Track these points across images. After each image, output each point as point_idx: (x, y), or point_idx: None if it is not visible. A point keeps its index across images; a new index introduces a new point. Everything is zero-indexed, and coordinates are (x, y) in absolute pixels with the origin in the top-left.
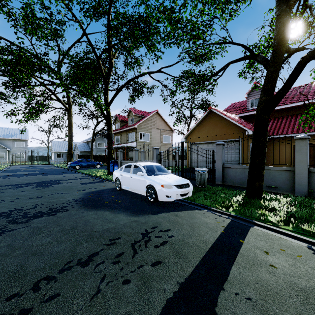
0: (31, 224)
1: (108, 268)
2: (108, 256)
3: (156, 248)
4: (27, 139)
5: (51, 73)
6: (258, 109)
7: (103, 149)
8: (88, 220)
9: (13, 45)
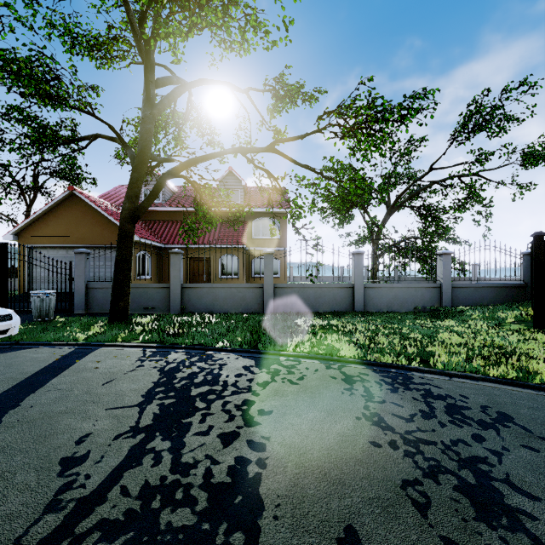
0: None
1: None
2: None
3: None
4: None
5: None
6: (122, 216)
7: None
8: None
9: None
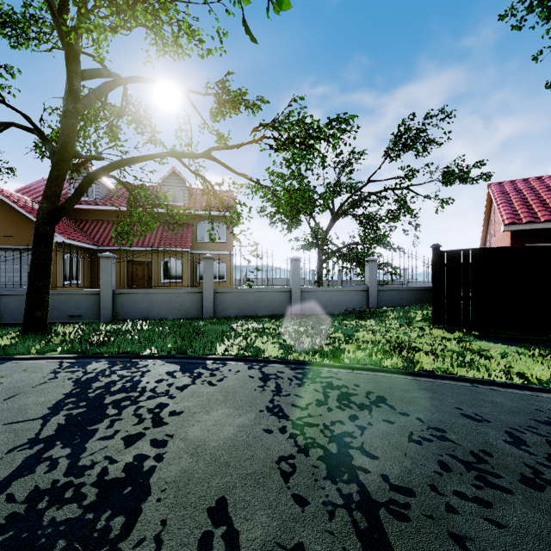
0: None
1: None
2: None
3: None
4: None
5: None
6: (38, 217)
7: None
8: None
9: None
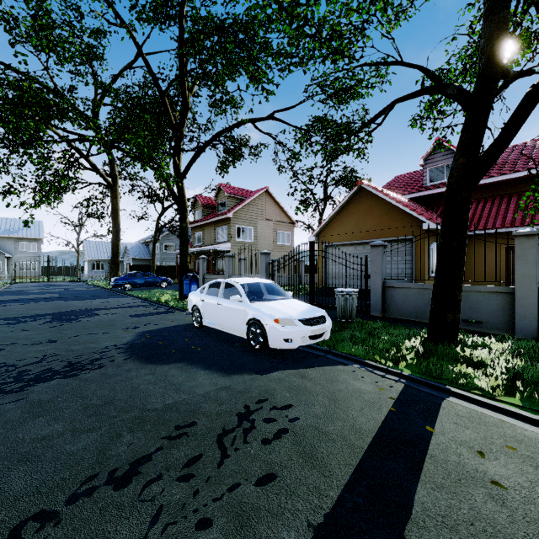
0: (28, 395)
1: (168, 492)
2: (170, 463)
3: (265, 445)
4: (41, 238)
5: (79, 119)
6: (450, 181)
7: (173, 255)
8: (137, 386)
9: (10, 69)
